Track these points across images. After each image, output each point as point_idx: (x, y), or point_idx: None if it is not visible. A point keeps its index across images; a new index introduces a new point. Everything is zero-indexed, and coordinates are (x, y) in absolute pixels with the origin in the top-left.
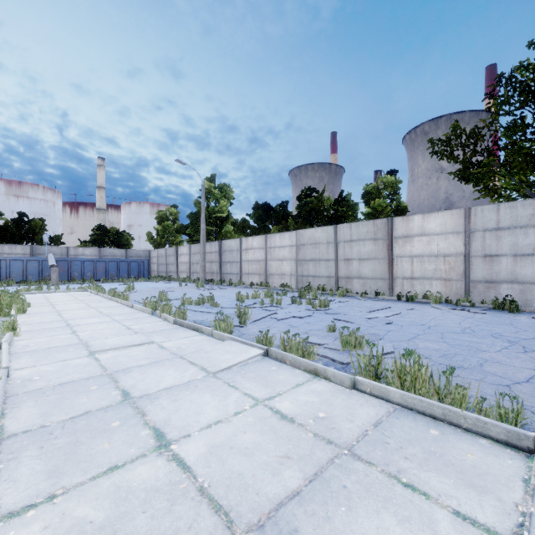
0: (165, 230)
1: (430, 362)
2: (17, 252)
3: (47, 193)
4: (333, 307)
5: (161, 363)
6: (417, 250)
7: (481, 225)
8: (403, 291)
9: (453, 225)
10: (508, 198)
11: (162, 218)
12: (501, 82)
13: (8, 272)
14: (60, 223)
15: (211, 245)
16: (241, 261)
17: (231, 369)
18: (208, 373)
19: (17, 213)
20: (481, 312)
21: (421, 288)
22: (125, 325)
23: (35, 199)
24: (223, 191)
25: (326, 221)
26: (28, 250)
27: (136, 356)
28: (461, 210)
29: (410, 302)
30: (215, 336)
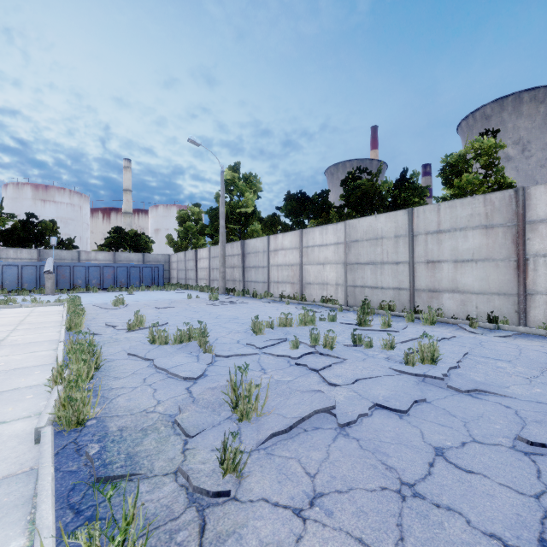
0: (187, 231)
1: None
2: (23, 256)
3: (73, 197)
4: (447, 358)
5: None
6: None
7: None
8: None
9: None
10: None
11: (184, 218)
12: None
13: (1, 280)
14: (87, 228)
15: (232, 246)
16: (268, 265)
17: None
18: None
19: (26, 214)
20: None
21: None
22: None
23: (61, 203)
24: (249, 181)
25: (383, 212)
26: (34, 254)
27: None
28: None
29: None
30: None
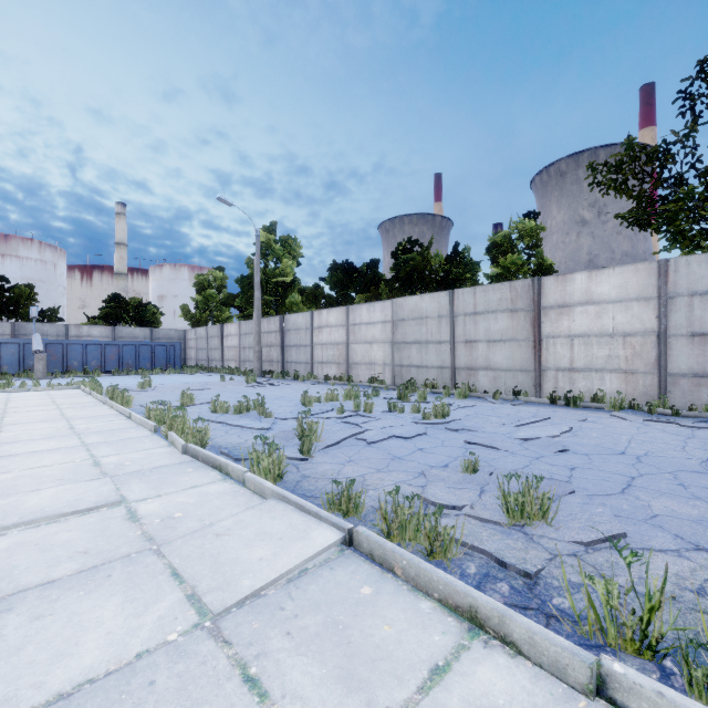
0: (207, 301)
1: None
2: None
3: (45, 251)
4: (456, 416)
5: (105, 572)
6: (580, 326)
7: (685, 286)
8: (557, 389)
9: (639, 287)
10: None
11: (203, 285)
12: (704, 72)
13: None
14: (64, 293)
15: (269, 321)
16: (311, 344)
17: (262, 594)
18: (203, 614)
19: None
20: (701, 426)
21: (586, 385)
22: (95, 456)
23: (28, 259)
24: (287, 245)
25: (434, 288)
26: (7, 329)
27: (61, 547)
28: (653, 263)
29: (571, 407)
30: (248, 485)
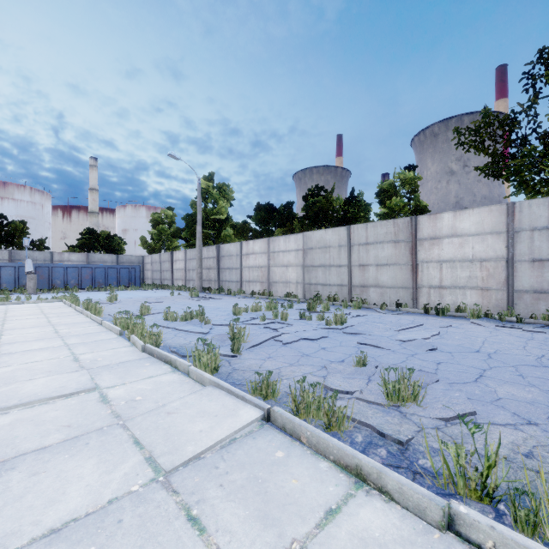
0: (161, 234)
1: (543, 434)
2: None
3: (34, 195)
4: (352, 323)
5: (84, 440)
6: (447, 254)
7: (528, 223)
8: (429, 302)
9: (492, 223)
10: (548, 195)
11: (157, 221)
12: (543, 58)
13: None
14: (49, 227)
15: (208, 250)
16: (241, 267)
17: (202, 457)
18: (157, 471)
19: None
20: (538, 330)
21: (452, 299)
22: (74, 354)
23: (21, 201)
24: (222, 191)
25: (335, 223)
26: (6, 255)
27: (50, 422)
28: (503, 205)
29: (440, 315)
30: (192, 376)
